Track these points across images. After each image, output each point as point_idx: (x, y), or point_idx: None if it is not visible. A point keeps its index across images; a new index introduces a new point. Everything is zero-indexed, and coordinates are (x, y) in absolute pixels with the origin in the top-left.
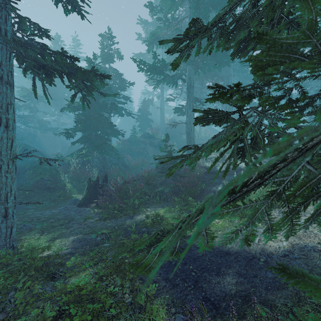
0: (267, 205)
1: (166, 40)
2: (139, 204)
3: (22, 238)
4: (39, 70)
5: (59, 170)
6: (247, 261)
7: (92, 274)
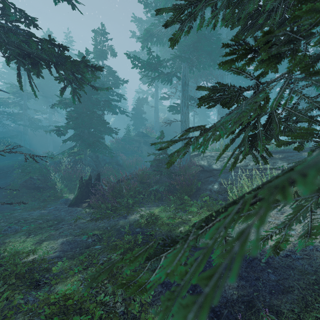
0: (316, 200)
1: (164, 9)
2: (133, 203)
3: (6, 242)
4: (25, 60)
5: (49, 169)
6: (247, 262)
7: (81, 280)
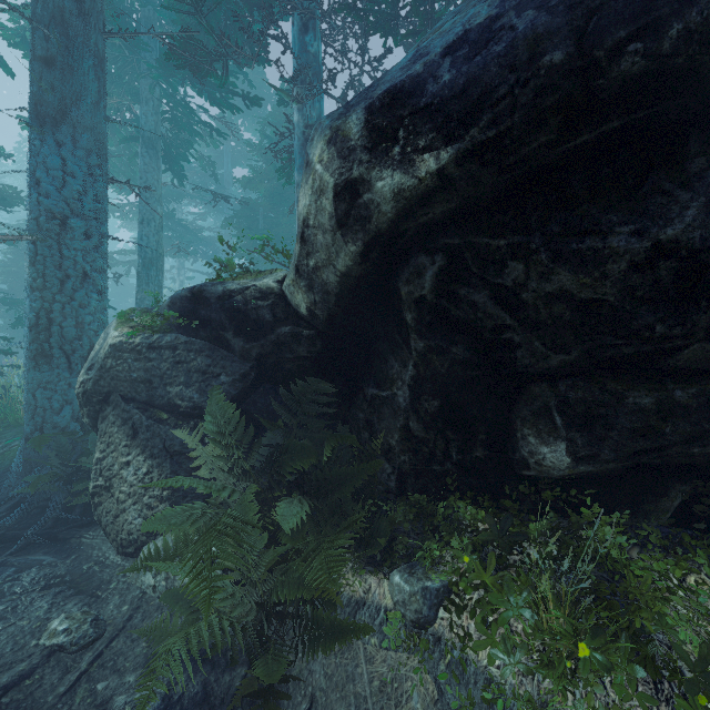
0: None
1: None
2: None
3: None
4: None
5: None
6: None
7: None
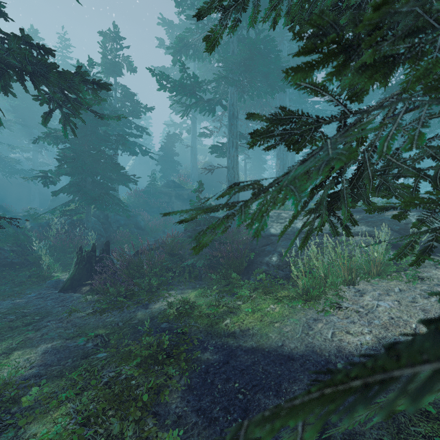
0: None
1: None
2: (159, 285)
3: None
4: None
5: (31, 235)
6: (318, 368)
7: (71, 412)
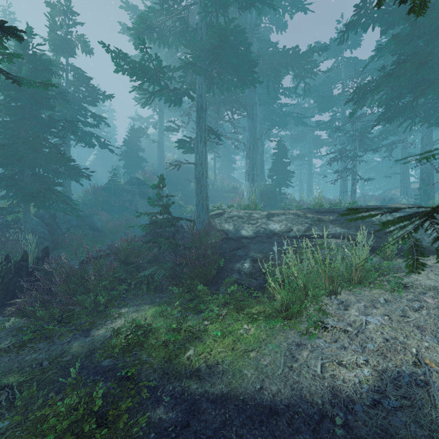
0: None
1: None
2: (109, 301)
3: None
4: None
5: None
6: (311, 428)
7: None
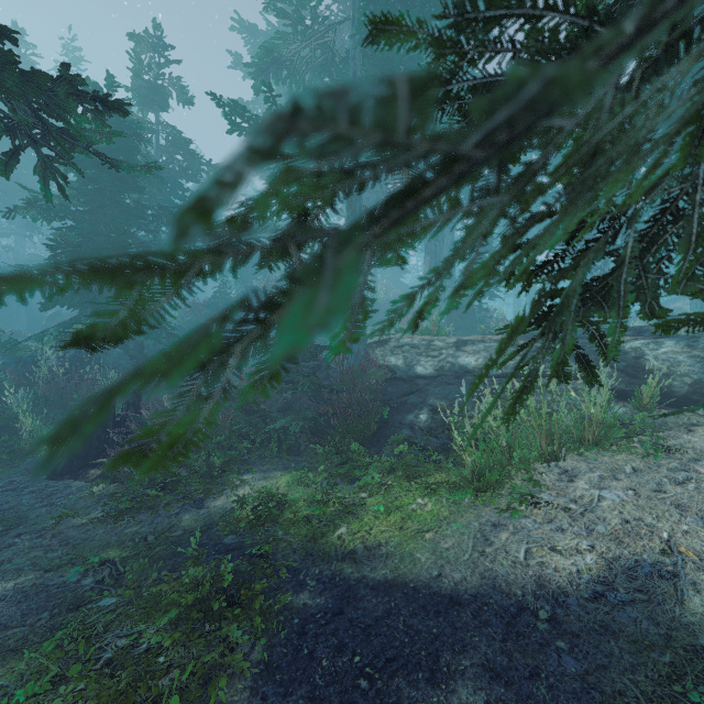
0: None
1: None
2: (225, 464)
3: None
4: None
5: (1, 378)
6: (505, 621)
7: None
